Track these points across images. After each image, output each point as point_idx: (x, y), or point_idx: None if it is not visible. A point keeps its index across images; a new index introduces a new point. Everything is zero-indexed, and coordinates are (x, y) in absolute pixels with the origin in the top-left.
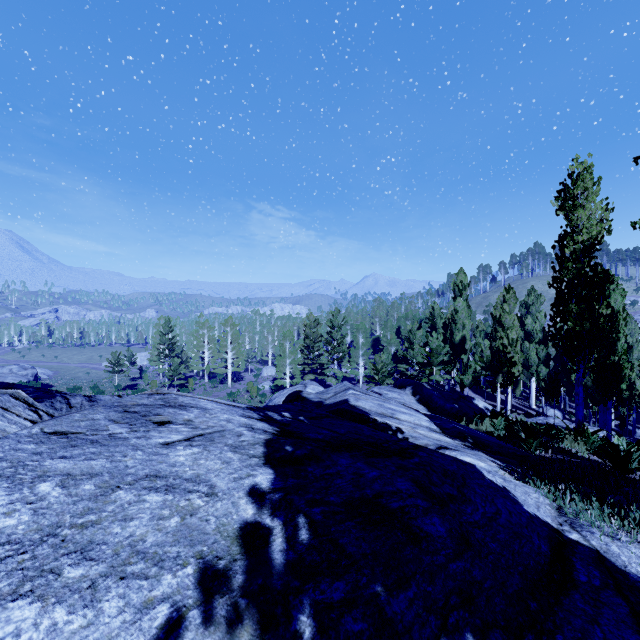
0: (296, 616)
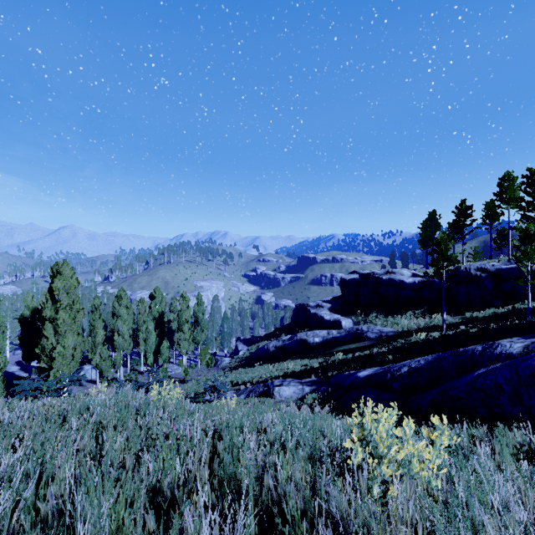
0: None
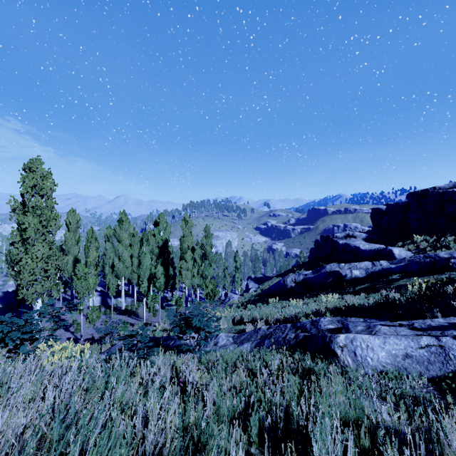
0: (3, 296)
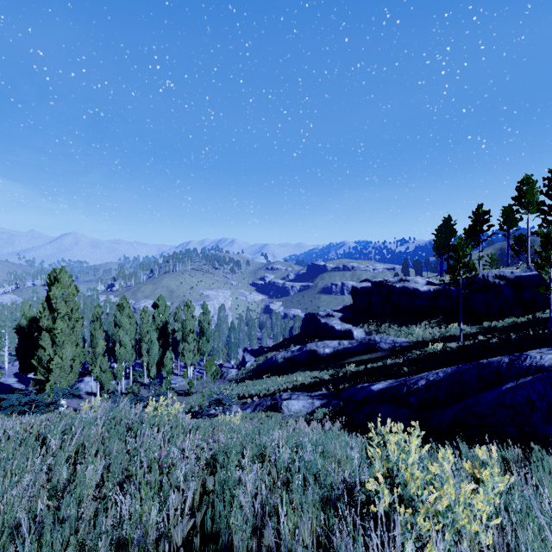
0: None
